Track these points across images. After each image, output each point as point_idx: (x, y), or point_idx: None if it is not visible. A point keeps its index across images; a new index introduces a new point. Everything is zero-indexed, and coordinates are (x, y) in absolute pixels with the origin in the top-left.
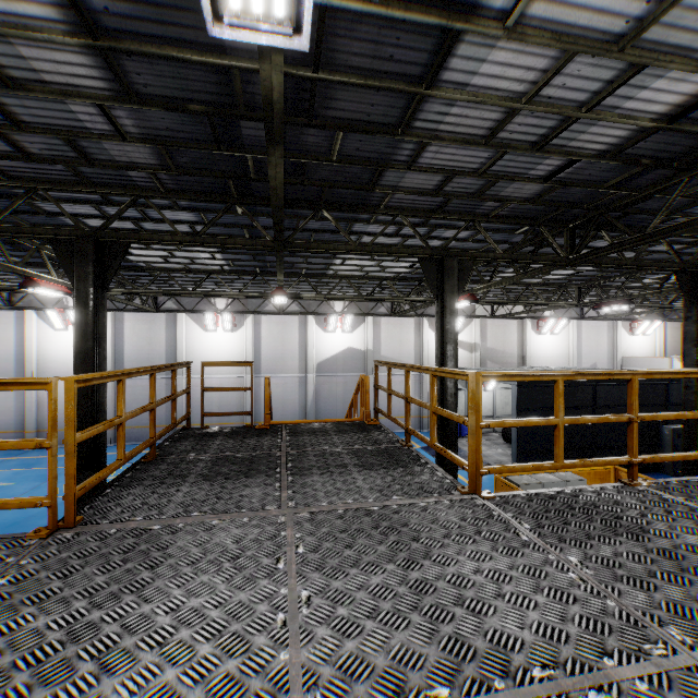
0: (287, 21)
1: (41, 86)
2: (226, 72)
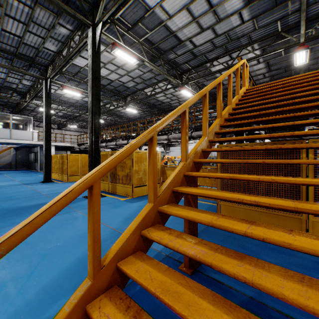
0: (304, 62)
1: (255, 75)
2: (290, 61)
